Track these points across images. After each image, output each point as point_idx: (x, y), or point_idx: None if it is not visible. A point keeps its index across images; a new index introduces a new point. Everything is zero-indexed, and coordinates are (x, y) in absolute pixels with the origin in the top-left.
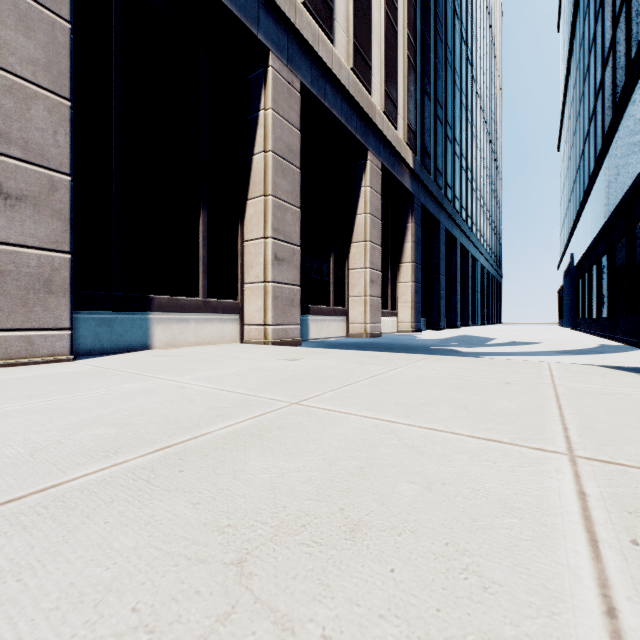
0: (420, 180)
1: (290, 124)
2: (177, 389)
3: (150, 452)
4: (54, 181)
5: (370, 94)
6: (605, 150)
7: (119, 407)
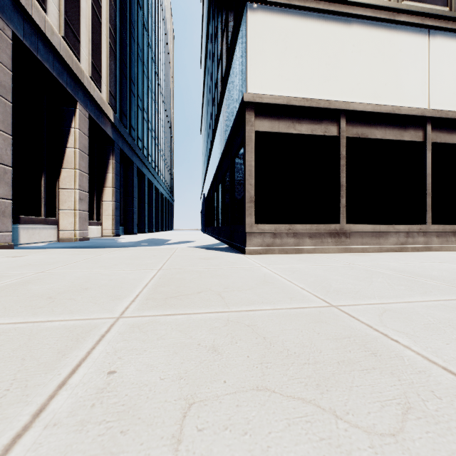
0: (119, 131)
1: (1, 63)
2: None
3: None
4: None
5: (79, 61)
6: (212, 147)
7: None
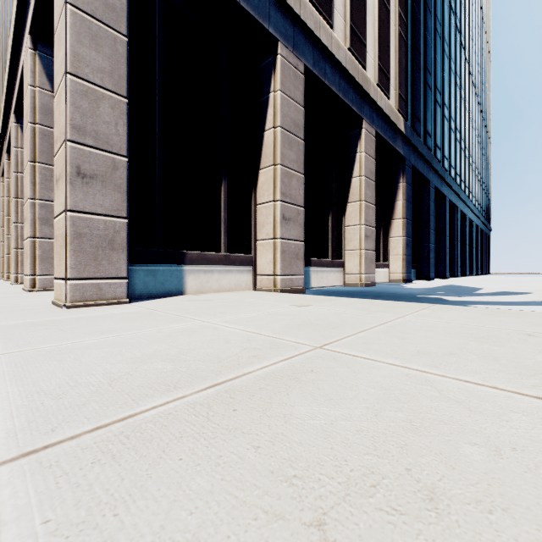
0: (411, 143)
1: (295, 102)
2: (212, 330)
3: (203, 388)
4: (116, 162)
5: (365, 69)
6: None
7: (170, 344)
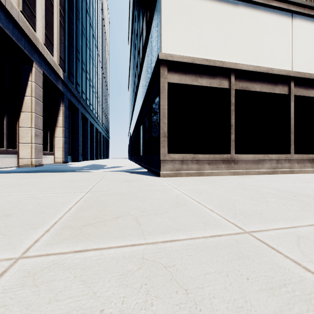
0: (67, 86)
1: None
2: None
3: None
4: None
5: (35, 31)
6: (135, 98)
7: None
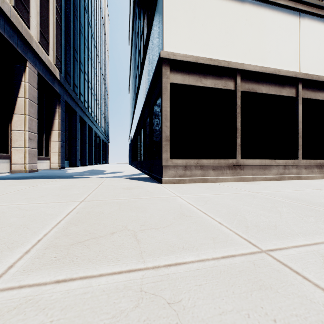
0: (64, 87)
1: None
2: None
3: None
4: None
5: (29, 28)
6: (136, 101)
7: None
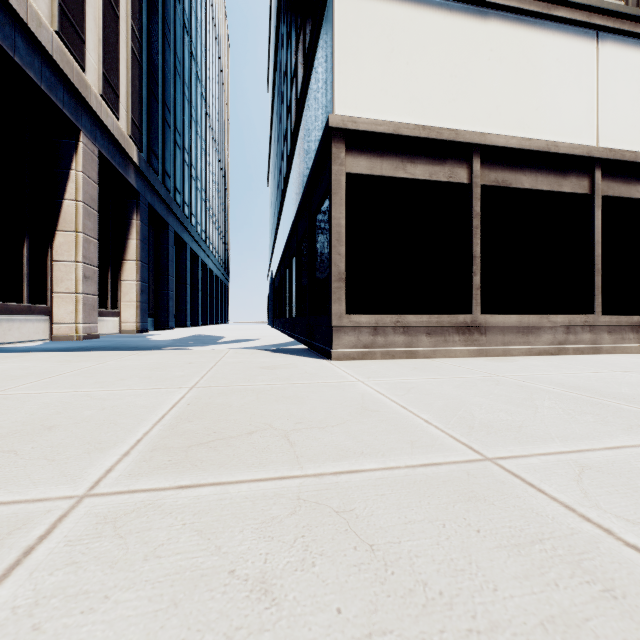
0: (147, 178)
1: None
2: None
3: None
4: None
5: (83, 70)
6: (282, 203)
7: None
